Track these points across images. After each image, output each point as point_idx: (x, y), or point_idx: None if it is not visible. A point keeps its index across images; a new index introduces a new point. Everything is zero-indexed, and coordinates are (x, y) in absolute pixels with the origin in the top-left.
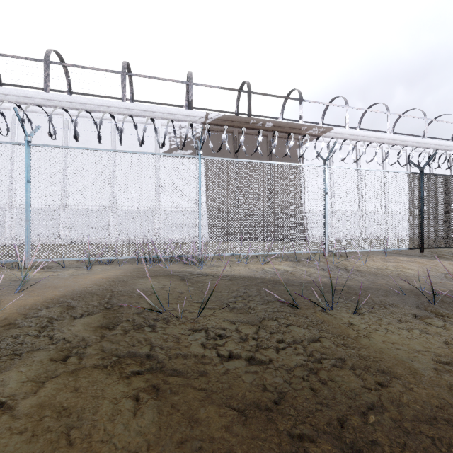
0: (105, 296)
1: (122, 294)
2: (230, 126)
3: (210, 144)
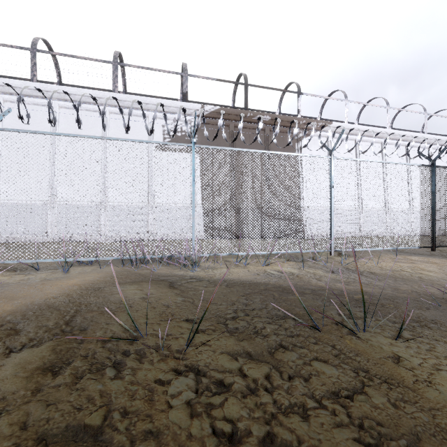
0: (69, 312)
1: (91, 308)
2: (226, 119)
3: (205, 132)
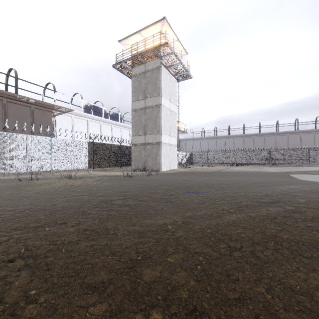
0: None
1: None
2: (0, 96)
3: None
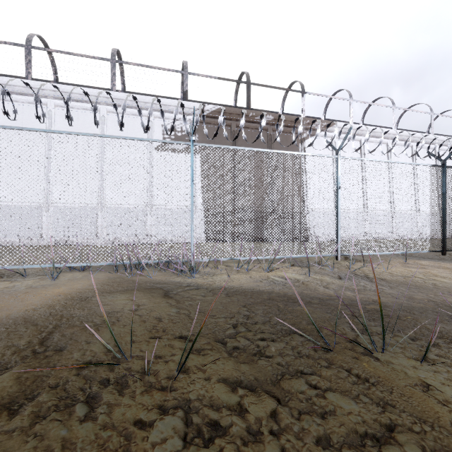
0: (47, 327)
1: (72, 323)
2: (228, 119)
3: (205, 130)
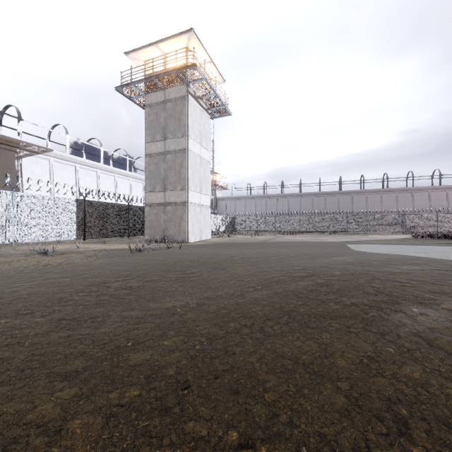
0: None
1: None
2: None
3: None
